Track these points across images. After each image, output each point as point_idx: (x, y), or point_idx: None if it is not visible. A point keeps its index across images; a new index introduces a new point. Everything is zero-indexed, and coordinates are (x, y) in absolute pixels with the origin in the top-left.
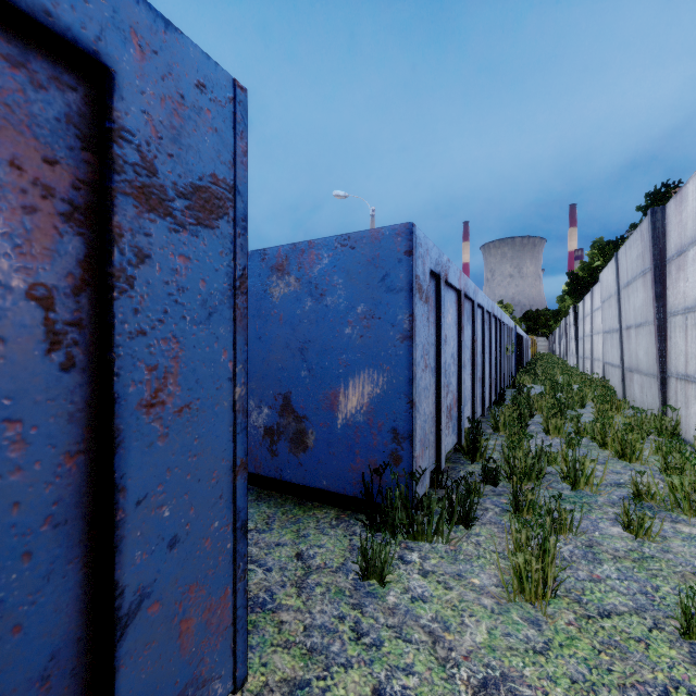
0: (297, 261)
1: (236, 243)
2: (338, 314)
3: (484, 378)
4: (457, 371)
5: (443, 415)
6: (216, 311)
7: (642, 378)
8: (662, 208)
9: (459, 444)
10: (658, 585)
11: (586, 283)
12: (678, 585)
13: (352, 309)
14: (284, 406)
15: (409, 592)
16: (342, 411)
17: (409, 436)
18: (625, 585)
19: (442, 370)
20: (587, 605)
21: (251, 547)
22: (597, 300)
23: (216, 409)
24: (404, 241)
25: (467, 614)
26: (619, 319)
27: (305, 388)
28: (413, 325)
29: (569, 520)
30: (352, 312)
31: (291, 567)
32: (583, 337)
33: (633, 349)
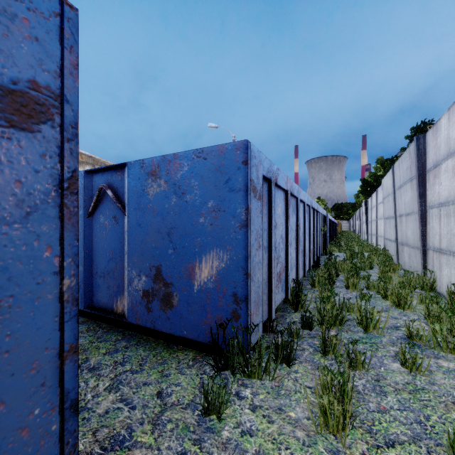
0: (165, 168)
1: (64, 147)
2: (195, 208)
3: (305, 251)
4: (285, 247)
5: (273, 280)
6: (37, 210)
7: (410, 250)
8: (424, 135)
9: (286, 298)
10: (428, 415)
11: (373, 186)
12: (443, 414)
13: (205, 204)
14: (156, 275)
15: (240, 426)
16: (197, 280)
17: (245, 299)
18: (404, 415)
19: (272, 248)
20: (376, 435)
21: (124, 387)
22: (380, 197)
23: (37, 302)
24: (241, 154)
25: (283, 447)
26: (394, 210)
27: (171, 262)
28: (248, 216)
29: (362, 357)
30: (205, 206)
31: (151, 404)
32: (371, 221)
33: (404, 230)
